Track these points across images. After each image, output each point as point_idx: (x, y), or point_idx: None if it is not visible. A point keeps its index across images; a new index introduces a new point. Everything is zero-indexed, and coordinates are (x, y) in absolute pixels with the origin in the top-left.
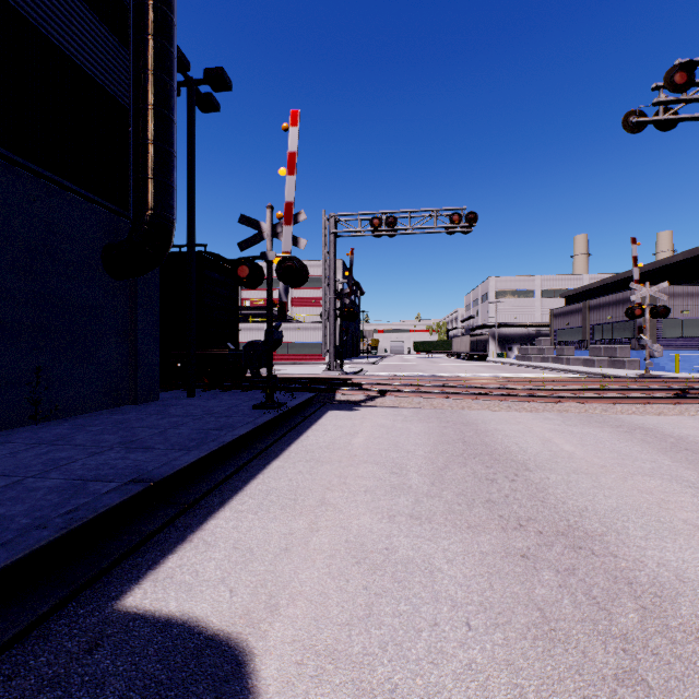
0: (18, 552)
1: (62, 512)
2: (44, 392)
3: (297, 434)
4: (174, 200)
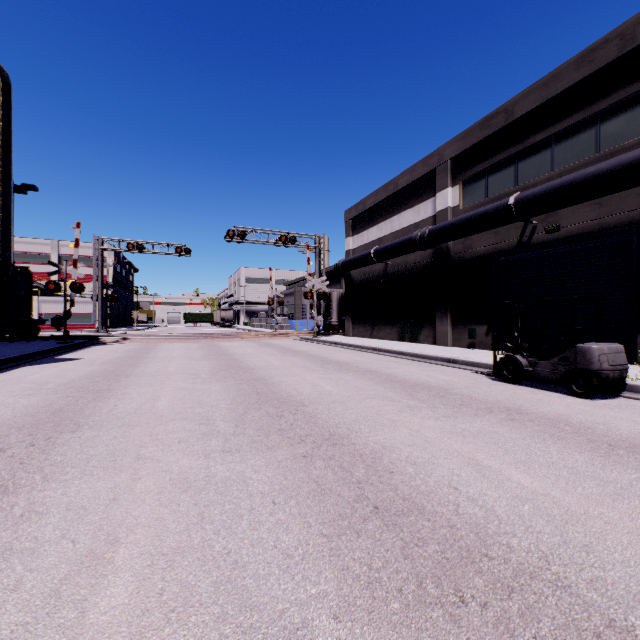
0: (31, 352)
1: (29, 351)
2: None
3: (82, 349)
4: (12, 253)
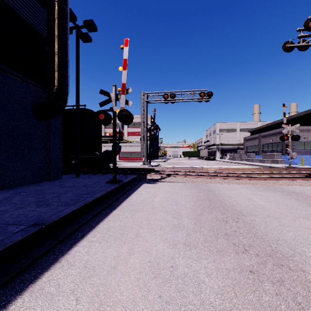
0: None
1: None
2: (0, 175)
3: (127, 196)
4: (68, 82)
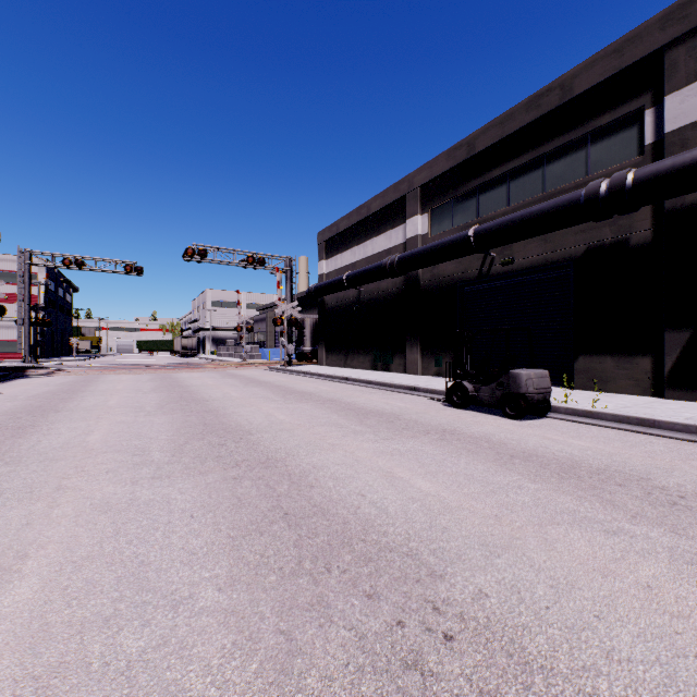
0: None
1: None
2: None
3: (2, 383)
4: None
